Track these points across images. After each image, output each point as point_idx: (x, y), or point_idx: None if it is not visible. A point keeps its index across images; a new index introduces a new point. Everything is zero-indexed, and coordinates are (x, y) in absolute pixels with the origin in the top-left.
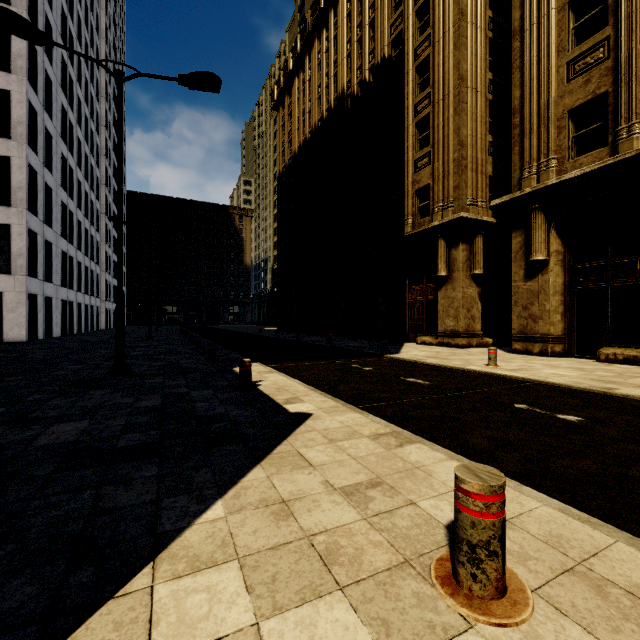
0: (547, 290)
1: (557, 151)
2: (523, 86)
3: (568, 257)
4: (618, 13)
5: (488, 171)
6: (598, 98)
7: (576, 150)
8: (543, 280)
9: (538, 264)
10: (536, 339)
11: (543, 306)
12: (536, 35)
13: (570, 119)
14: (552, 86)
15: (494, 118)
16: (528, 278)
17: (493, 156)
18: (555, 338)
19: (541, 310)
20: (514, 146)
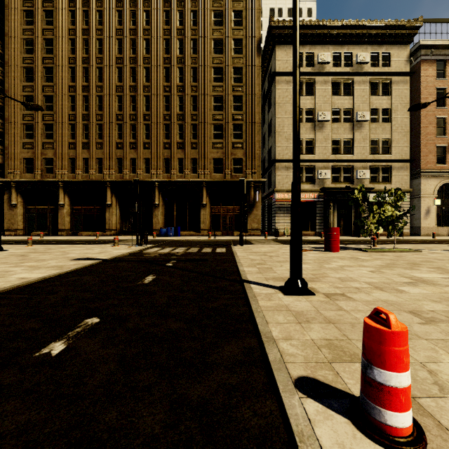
0: (17, 214)
1: (20, 169)
2: (9, 141)
3: (25, 204)
4: (35, 138)
5: (0, 161)
6: (32, 159)
7: (27, 171)
8: (16, 210)
9: (14, 205)
10: (14, 230)
11: (16, 219)
12: (14, 127)
13: (24, 161)
14: (18, 148)
15: (4, 139)
16: (11, 209)
17: (3, 155)
18: (20, 230)
19: (15, 221)
20: (6, 161)
